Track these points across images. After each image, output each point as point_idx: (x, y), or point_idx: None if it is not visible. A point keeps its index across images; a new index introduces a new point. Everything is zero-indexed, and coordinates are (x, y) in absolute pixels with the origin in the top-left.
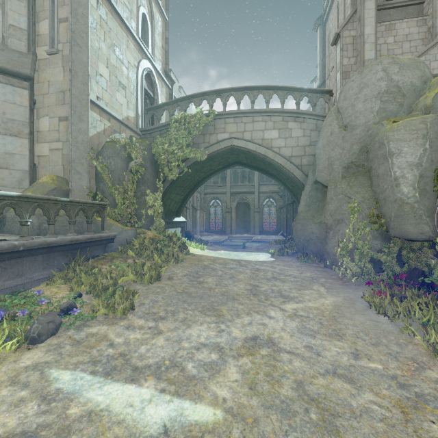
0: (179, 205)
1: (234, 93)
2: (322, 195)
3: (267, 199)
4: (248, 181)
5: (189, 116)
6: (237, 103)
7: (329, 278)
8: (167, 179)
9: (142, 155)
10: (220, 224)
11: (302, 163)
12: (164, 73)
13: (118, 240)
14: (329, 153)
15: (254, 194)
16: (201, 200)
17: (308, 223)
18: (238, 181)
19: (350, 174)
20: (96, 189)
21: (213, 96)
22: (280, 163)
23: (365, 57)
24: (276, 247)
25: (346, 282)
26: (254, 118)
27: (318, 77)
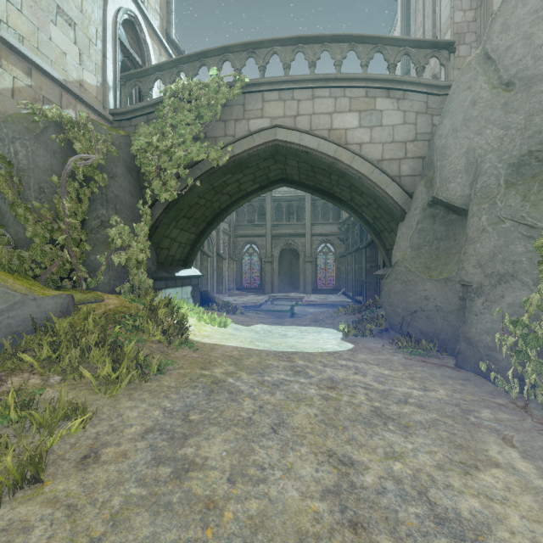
0: (189, 250)
1: (279, 48)
2: (445, 227)
3: (322, 244)
4: (296, 219)
5: (197, 86)
6: (285, 66)
7: (497, 408)
8: (159, 201)
9: (103, 151)
10: (257, 278)
11: (402, 173)
12: (165, 36)
13: (6, 324)
14: (470, 141)
15: (304, 236)
16: (230, 246)
17: (419, 280)
18: (282, 219)
19: (524, 178)
20: None
21: (242, 54)
22: (363, 171)
23: (493, 7)
24: (347, 318)
25: None
26: (314, 92)
27: (399, 66)
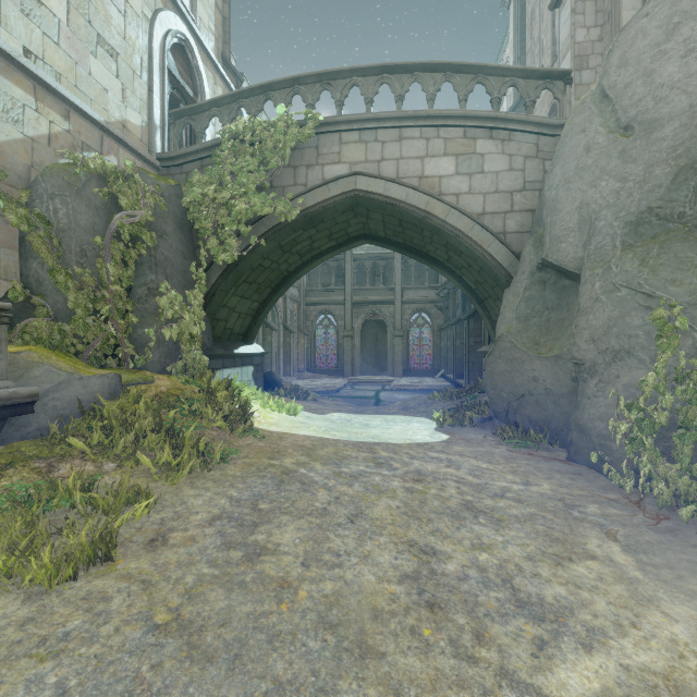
0: (250, 321)
1: (360, 79)
2: (557, 295)
3: (415, 314)
4: (383, 282)
5: (262, 125)
6: (367, 101)
7: (606, 503)
8: (215, 263)
9: (151, 205)
10: (333, 357)
11: (507, 229)
12: (221, 60)
13: (51, 406)
14: (583, 194)
15: (393, 304)
16: (300, 316)
17: (526, 358)
18: (366, 282)
19: (643, 238)
20: (20, 275)
21: (316, 87)
22: (460, 227)
23: (622, 24)
24: (444, 405)
25: (662, 518)
26: (402, 132)
27: (512, 91)
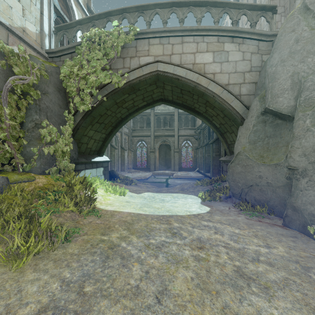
0: (101, 144)
1: (159, 10)
2: (273, 129)
3: (184, 141)
4: (169, 126)
5: (104, 33)
6: (163, 22)
7: None
8: (79, 111)
9: (38, 75)
10: (145, 162)
11: (241, 93)
12: (86, 8)
13: None
14: (295, 67)
15: (174, 136)
16: (129, 142)
17: (255, 165)
18: (160, 126)
19: None
20: None
21: (135, 14)
22: (216, 92)
23: None
24: (203, 188)
25: None
26: (183, 39)
27: None
